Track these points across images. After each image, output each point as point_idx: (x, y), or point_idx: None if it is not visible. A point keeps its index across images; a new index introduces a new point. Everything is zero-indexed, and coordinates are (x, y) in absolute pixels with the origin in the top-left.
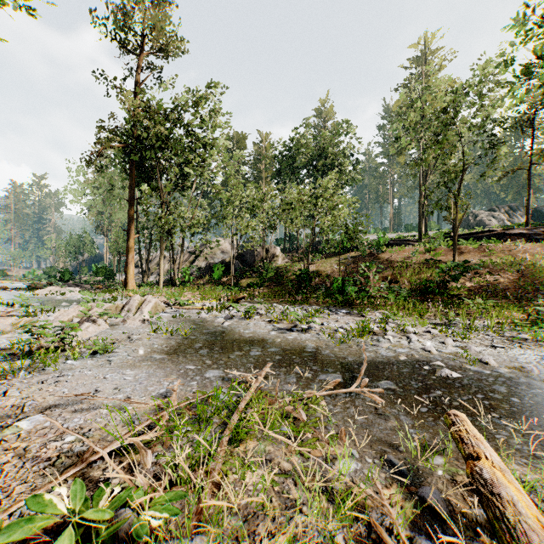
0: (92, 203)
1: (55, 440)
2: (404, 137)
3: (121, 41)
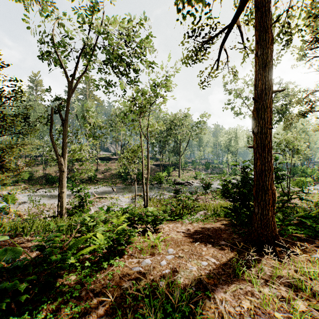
0: None
1: None
2: None
3: None
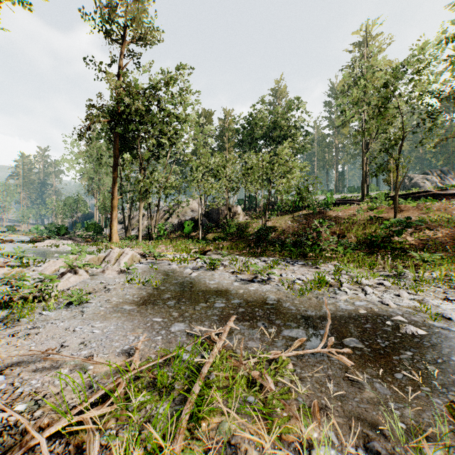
0: (84, 170)
1: (3, 410)
2: (349, 110)
3: (107, 31)
